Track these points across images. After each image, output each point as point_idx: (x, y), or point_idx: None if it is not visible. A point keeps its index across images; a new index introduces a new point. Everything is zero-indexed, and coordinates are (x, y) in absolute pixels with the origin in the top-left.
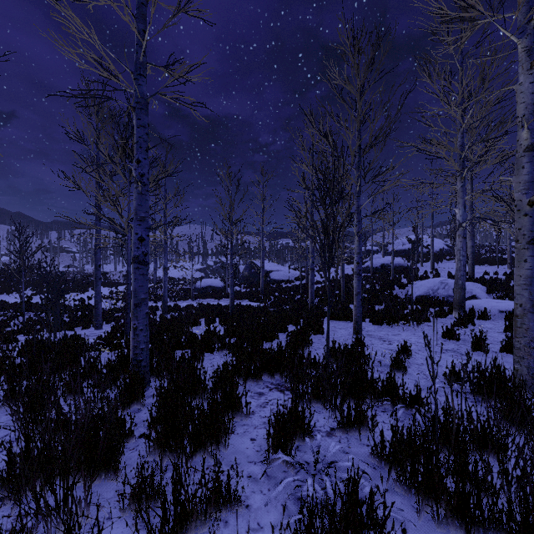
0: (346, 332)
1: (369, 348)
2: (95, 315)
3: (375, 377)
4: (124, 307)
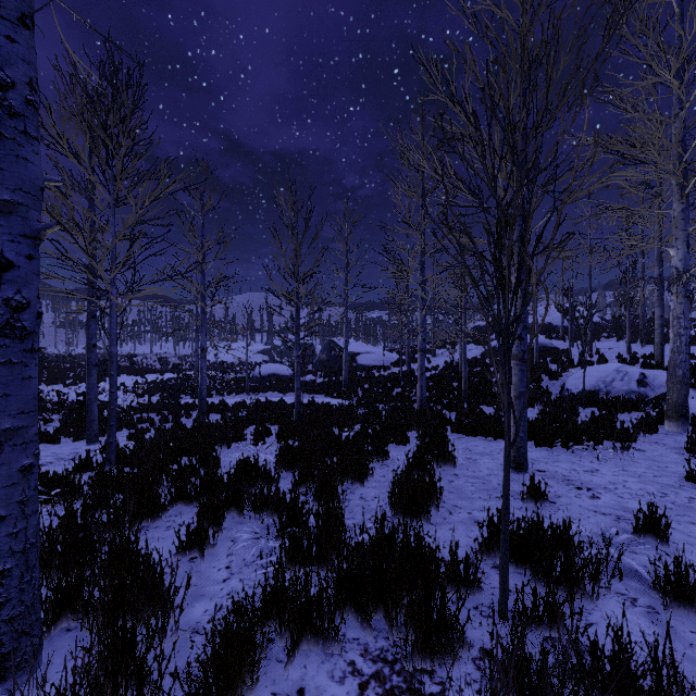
0: (495, 463)
1: (557, 508)
2: (87, 422)
3: (631, 626)
4: (149, 405)
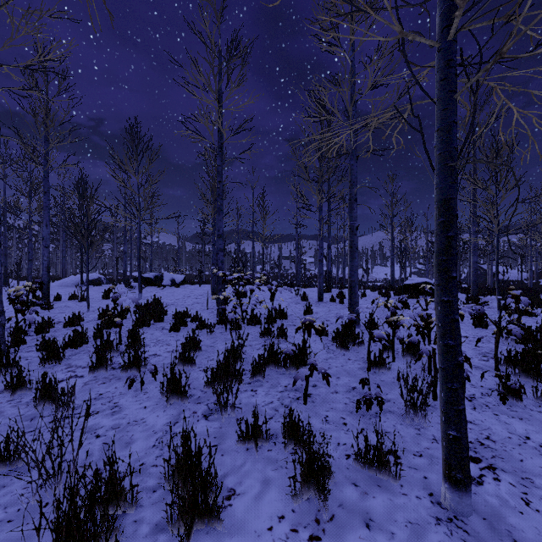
0: None
1: None
2: None
3: None
4: None
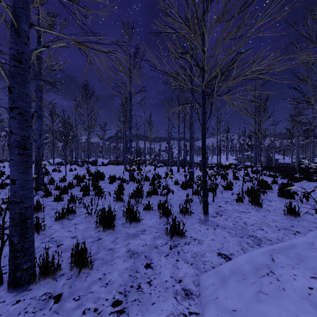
0: None
1: None
2: None
3: None
4: None
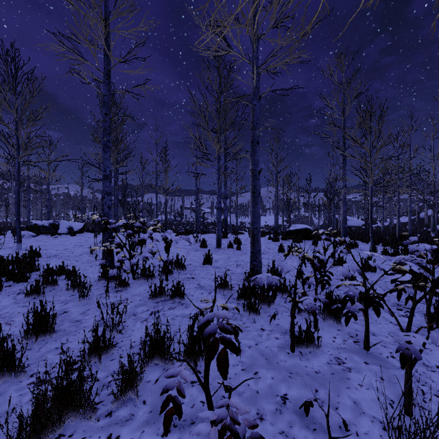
0: None
1: None
2: None
3: None
4: None
